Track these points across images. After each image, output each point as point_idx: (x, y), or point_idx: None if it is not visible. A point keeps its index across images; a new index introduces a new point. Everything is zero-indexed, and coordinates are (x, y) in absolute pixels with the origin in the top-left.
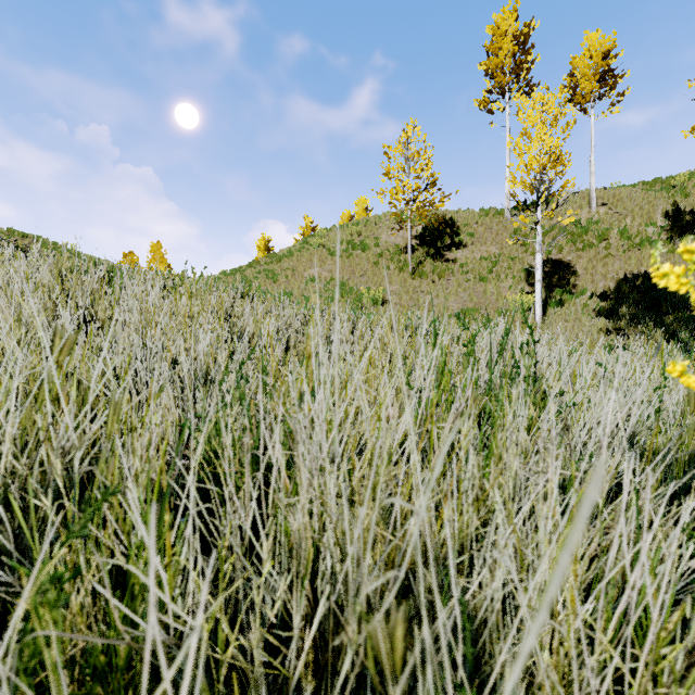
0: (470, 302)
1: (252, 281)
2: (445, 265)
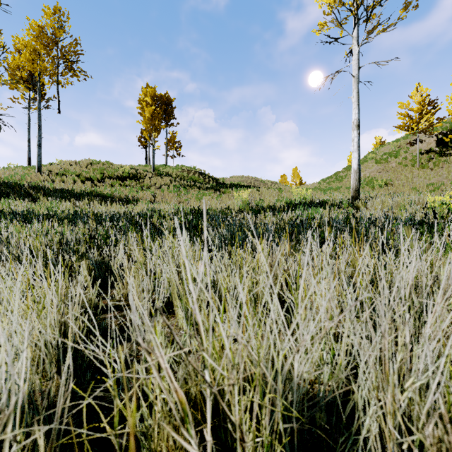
0: (446, 179)
1: (331, 183)
2: (447, 157)
